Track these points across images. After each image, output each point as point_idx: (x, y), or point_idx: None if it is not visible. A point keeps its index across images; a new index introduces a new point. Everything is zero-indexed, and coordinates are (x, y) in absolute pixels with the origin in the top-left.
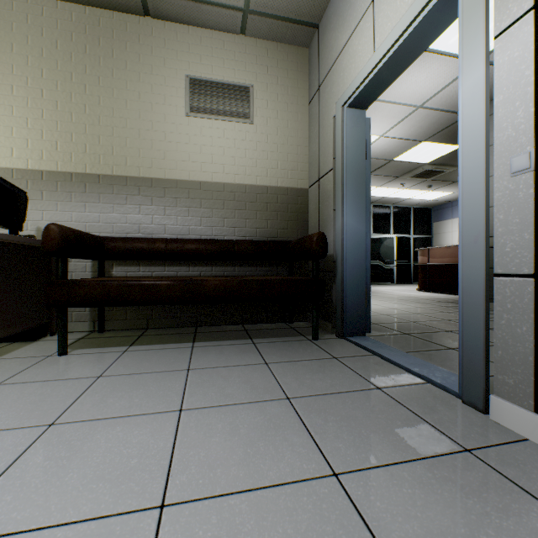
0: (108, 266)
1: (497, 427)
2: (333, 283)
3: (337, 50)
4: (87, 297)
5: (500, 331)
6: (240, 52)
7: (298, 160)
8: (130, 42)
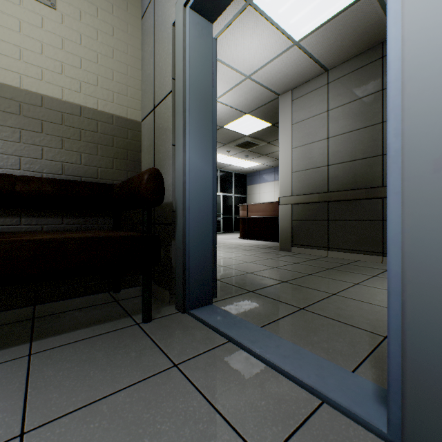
0: None
1: None
2: (172, 239)
3: None
4: None
5: None
6: None
7: (128, 84)
8: None
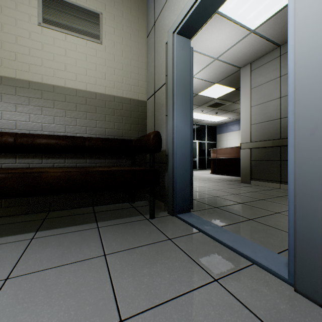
0: None
1: None
2: (165, 172)
3: None
4: None
5: None
6: None
7: (139, 79)
8: None
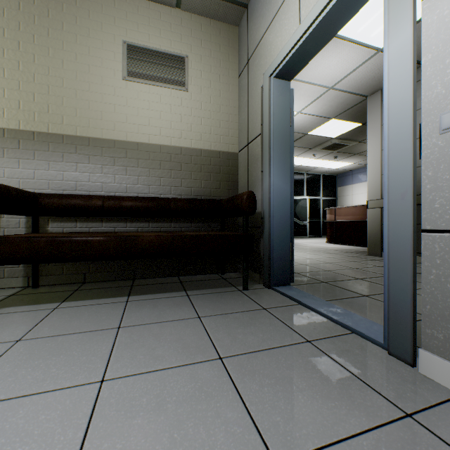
0: (44, 222)
1: (428, 382)
2: (261, 238)
3: (265, 26)
4: (11, 254)
5: (429, 286)
6: (176, 24)
7: (229, 127)
8: (67, 4)
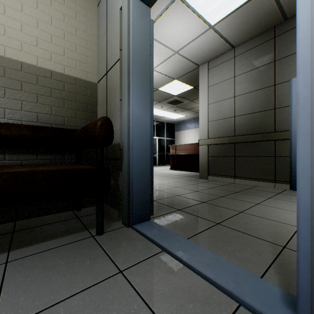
0: None
1: None
2: (120, 171)
3: None
4: None
5: None
6: None
7: (87, 55)
8: None
